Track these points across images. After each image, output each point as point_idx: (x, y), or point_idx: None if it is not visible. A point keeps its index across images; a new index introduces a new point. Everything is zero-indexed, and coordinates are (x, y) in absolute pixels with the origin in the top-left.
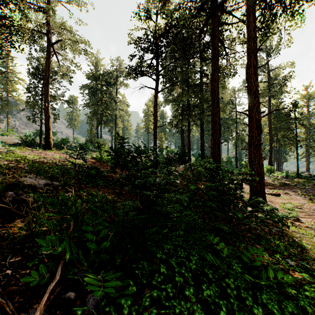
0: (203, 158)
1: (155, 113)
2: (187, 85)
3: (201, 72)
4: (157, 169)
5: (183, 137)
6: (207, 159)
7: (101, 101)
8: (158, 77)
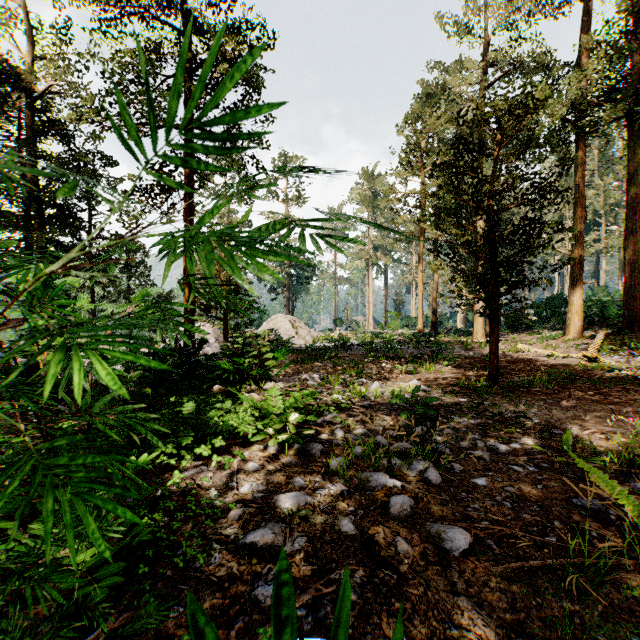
0: None
1: None
2: None
3: None
4: None
5: None
6: None
7: None
8: None
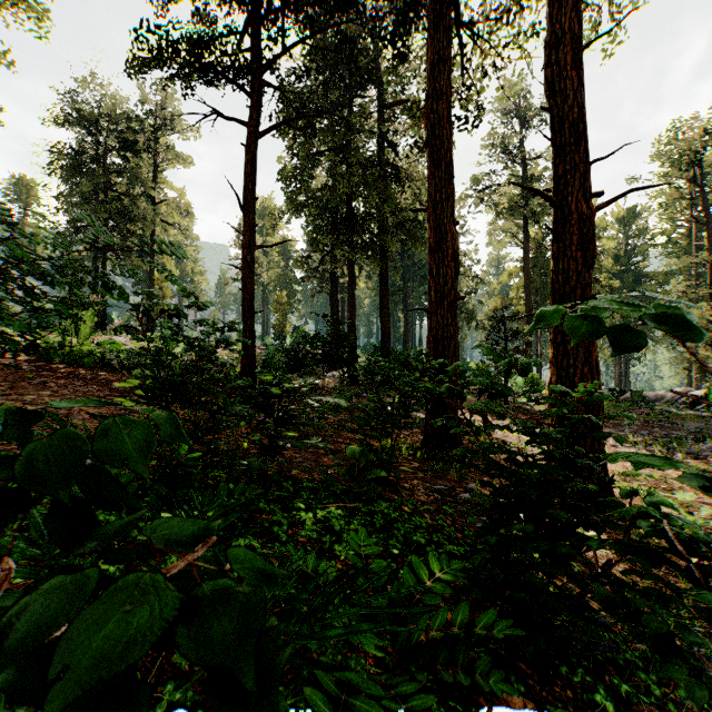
0: (386, 353)
1: (249, 202)
2: (348, 163)
3: (382, 134)
4: (5, 404)
5: (336, 302)
6: (397, 356)
7: (103, 192)
8: (258, 86)
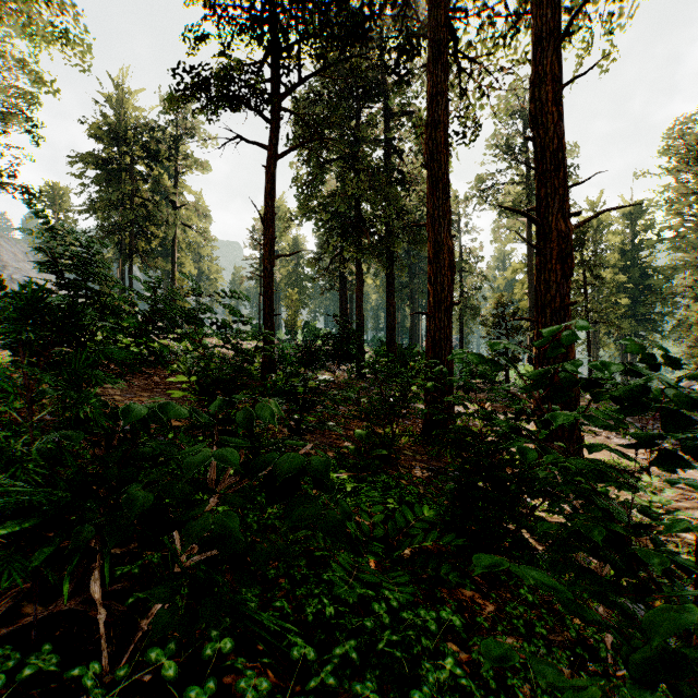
0: (392, 348)
1: (269, 218)
2: (356, 170)
3: (388, 141)
4: (218, 397)
5: (345, 299)
6: (403, 351)
7: (130, 200)
8: (277, 115)
